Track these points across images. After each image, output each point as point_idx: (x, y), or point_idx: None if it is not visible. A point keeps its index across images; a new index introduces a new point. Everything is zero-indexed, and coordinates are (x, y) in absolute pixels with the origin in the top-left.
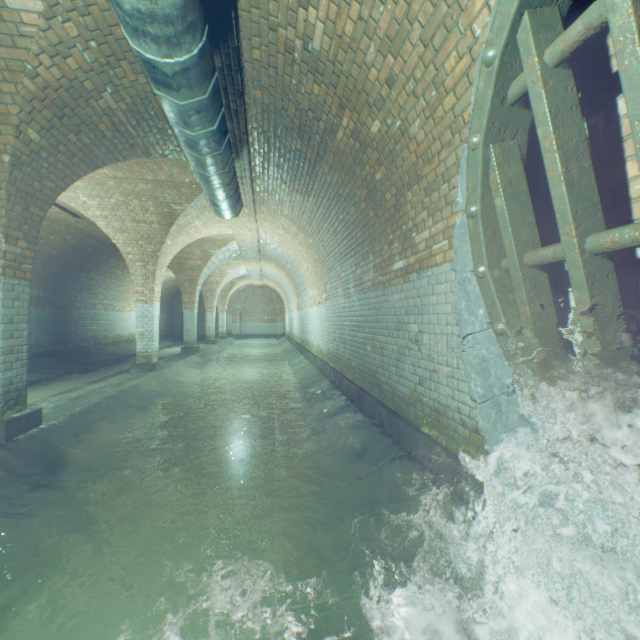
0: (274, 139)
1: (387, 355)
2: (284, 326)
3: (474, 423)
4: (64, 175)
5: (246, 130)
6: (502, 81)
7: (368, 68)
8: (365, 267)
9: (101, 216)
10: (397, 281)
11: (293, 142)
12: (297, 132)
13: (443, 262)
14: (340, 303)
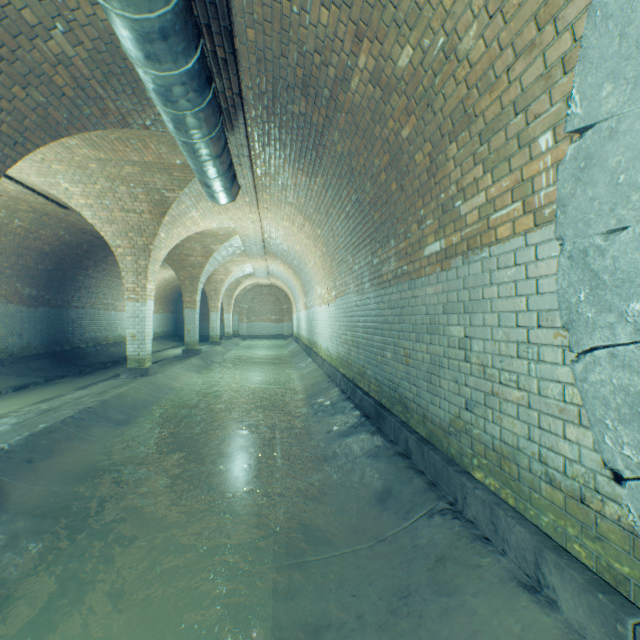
0: (274, 102)
1: (415, 365)
2: (292, 326)
3: (576, 486)
4: (13, 142)
5: (239, 89)
6: None
7: None
8: (384, 256)
9: (86, 205)
10: (430, 269)
11: (296, 104)
12: (301, 88)
13: (511, 235)
14: (352, 301)
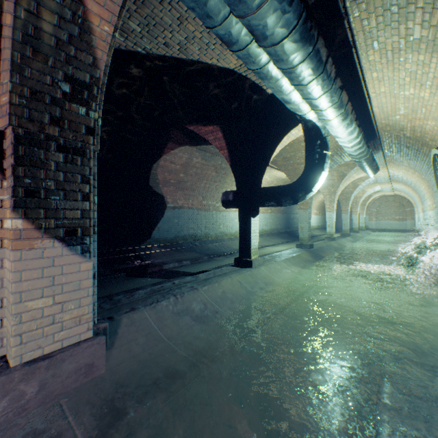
0: (394, 148)
1: None
2: (413, 223)
3: None
4: None
5: (381, 149)
6: (437, 177)
7: (427, 142)
8: None
9: None
10: None
11: (403, 149)
12: (405, 147)
13: None
14: None
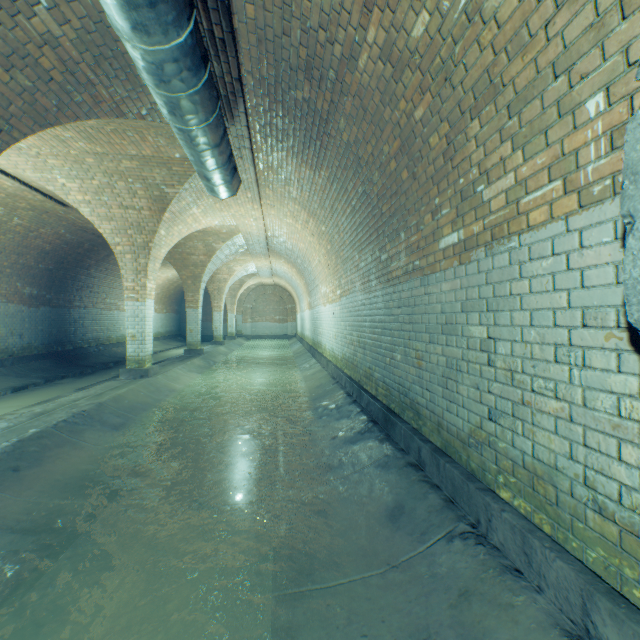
0: (275, 88)
1: (428, 368)
2: (296, 326)
3: (636, 519)
4: None
5: (239, 74)
6: None
7: None
8: (393, 251)
9: (84, 201)
10: (446, 264)
11: (299, 89)
12: (304, 71)
13: (548, 220)
14: (358, 299)
